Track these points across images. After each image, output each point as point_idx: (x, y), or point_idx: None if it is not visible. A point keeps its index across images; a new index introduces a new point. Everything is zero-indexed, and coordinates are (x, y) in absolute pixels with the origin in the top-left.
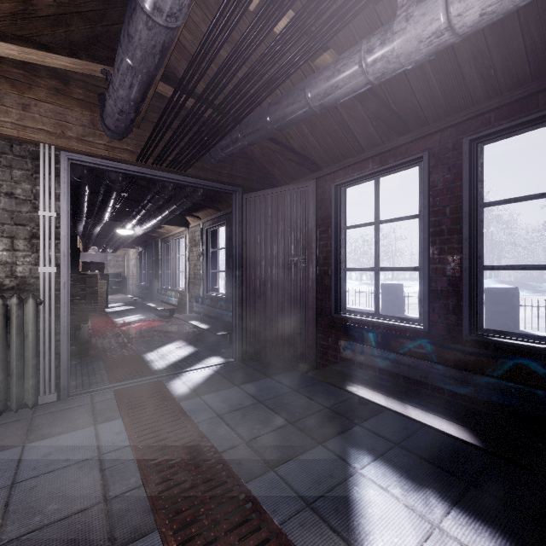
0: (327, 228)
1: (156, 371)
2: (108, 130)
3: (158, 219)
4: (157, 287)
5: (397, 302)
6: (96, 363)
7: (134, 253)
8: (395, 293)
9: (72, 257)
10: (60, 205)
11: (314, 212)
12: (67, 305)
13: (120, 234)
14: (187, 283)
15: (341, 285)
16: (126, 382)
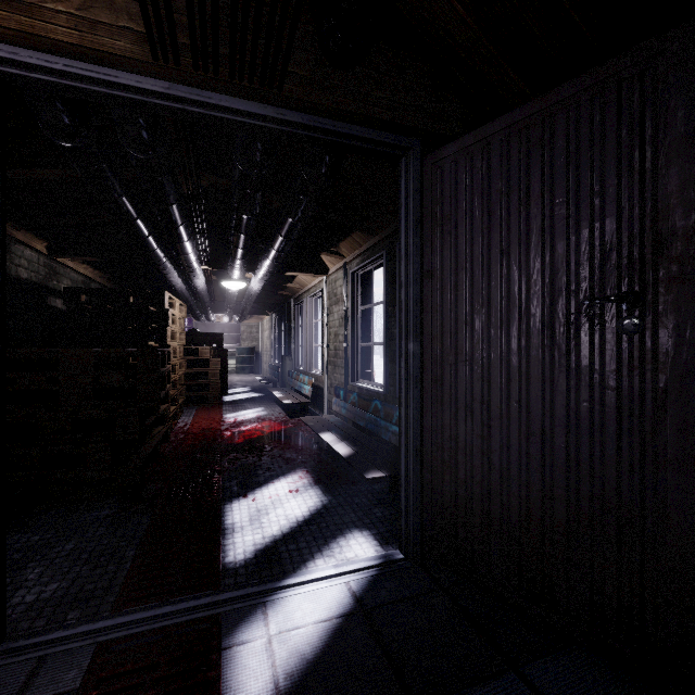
0: None
1: (225, 571)
2: None
3: (269, 255)
4: (289, 368)
5: None
6: (138, 519)
7: (267, 322)
8: None
9: (159, 323)
10: None
11: (688, 134)
12: None
13: (233, 290)
14: (324, 364)
15: None
16: (139, 615)
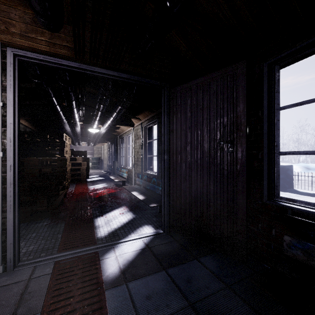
0: (256, 111)
1: (98, 239)
2: (36, 14)
3: (110, 119)
4: (116, 166)
5: (287, 179)
6: (59, 225)
7: (106, 146)
8: (286, 173)
9: (60, 147)
10: (7, 95)
11: (244, 94)
12: (15, 186)
13: (92, 132)
14: (133, 164)
15: (275, 170)
16: (68, 252)
